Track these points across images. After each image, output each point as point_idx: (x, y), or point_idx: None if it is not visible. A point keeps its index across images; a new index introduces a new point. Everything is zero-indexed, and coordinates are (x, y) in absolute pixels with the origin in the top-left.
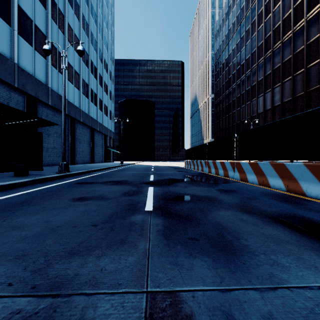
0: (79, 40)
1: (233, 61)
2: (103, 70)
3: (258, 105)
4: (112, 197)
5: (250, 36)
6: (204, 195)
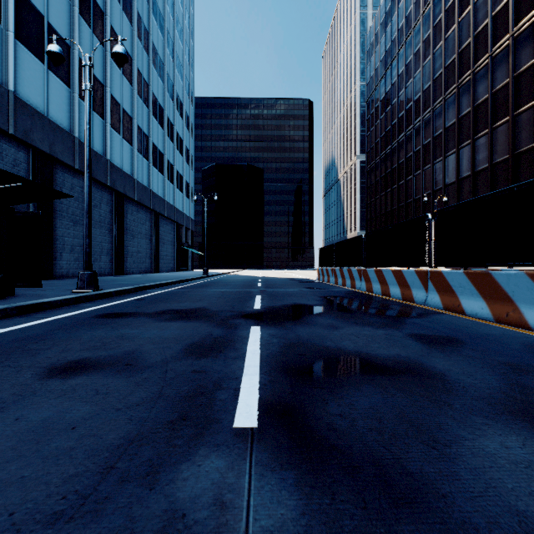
0: (132, 57)
1: (400, 94)
2: (175, 112)
3: (446, 170)
4: (155, 362)
5: (432, 49)
6: (388, 354)
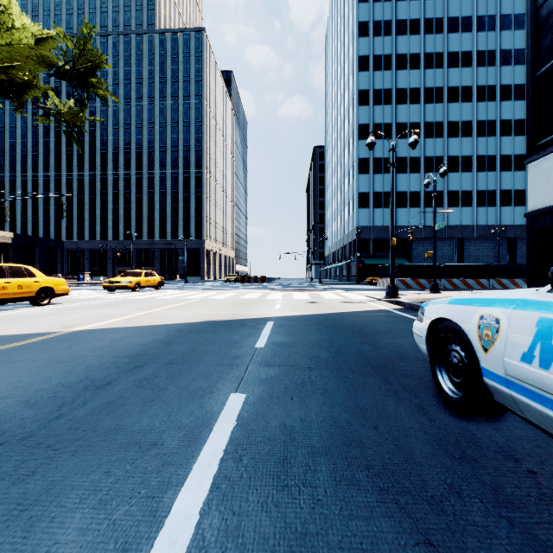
0: None
1: None
2: None
3: None
4: None
5: None
6: None
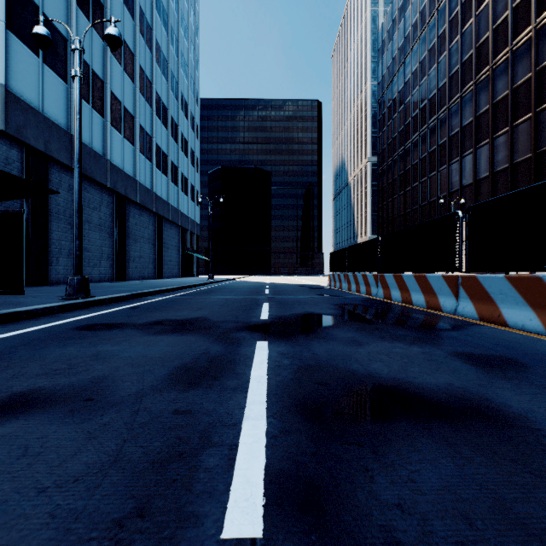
0: (134, 54)
1: (414, 93)
2: (180, 112)
3: (463, 170)
4: (127, 396)
5: (447, 45)
6: (437, 383)
